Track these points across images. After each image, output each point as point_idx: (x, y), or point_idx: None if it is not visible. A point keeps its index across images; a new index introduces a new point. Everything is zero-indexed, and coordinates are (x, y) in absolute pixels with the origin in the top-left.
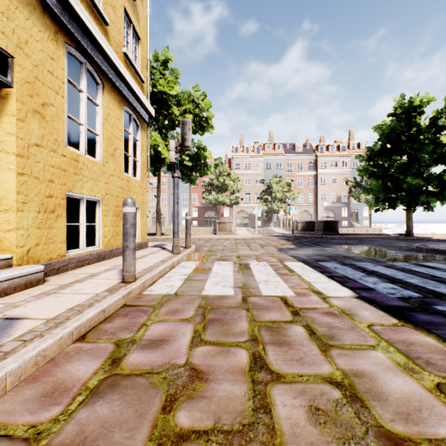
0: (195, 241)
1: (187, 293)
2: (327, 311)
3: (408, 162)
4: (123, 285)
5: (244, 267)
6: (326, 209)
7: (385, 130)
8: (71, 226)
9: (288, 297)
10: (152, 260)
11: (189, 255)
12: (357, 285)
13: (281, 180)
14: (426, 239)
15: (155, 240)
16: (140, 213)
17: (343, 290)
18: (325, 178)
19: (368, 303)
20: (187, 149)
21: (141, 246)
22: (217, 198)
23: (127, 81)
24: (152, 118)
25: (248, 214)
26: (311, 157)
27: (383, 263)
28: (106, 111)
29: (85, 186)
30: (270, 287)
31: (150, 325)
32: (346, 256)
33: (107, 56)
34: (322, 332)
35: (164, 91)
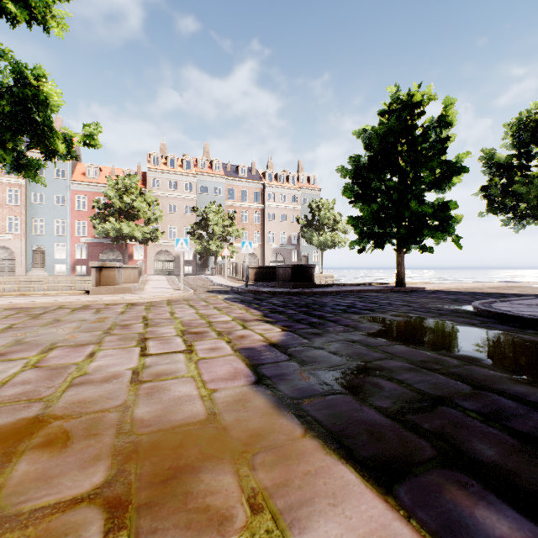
0: None
1: None
2: None
3: (400, 183)
4: None
5: None
6: (275, 252)
7: (380, 130)
8: None
9: None
10: None
11: None
12: None
13: (222, 209)
14: (423, 290)
15: None
16: None
17: None
18: (272, 215)
19: None
20: None
21: None
22: (119, 228)
23: None
24: None
25: (174, 257)
26: (258, 186)
27: None
28: None
29: None
30: None
31: None
32: (525, 395)
33: None
34: None
35: None
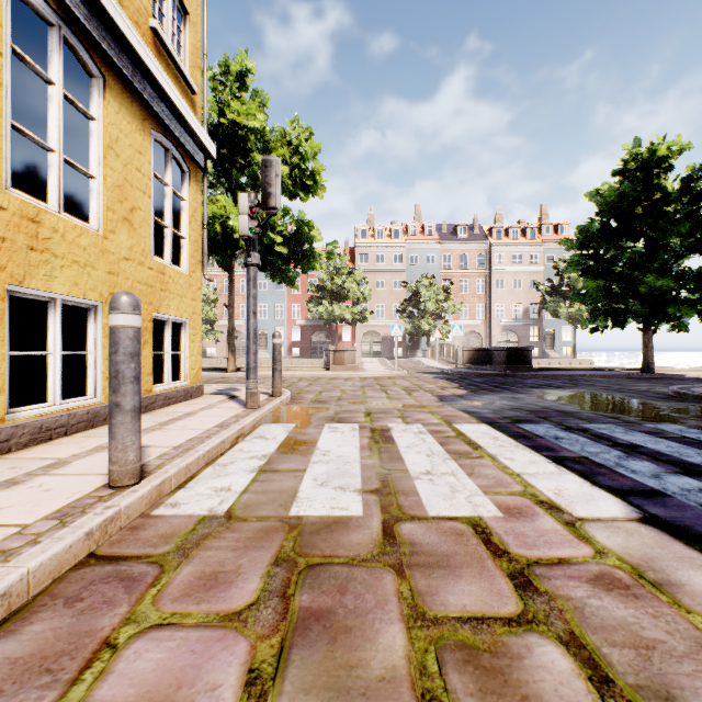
0: (293, 382)
1: (255, 512)
2: (599, 574)
3: (645, 250)
4: (107, 494)
5: (380, 438)
6: (505, 329)
7: (609, 197)
8: (62, 357)
9: (488, 523)
10: (202, 423)
11: (278, 410)
12: (623, 482)
13: (435, 282)
14: (677, 377)
15: (223, 380)
16: (188, 333)
17: (601, 499)
18: (502, 280)
19: (680, 540)
20: (272, 213)
21: (191, 393)
22: (331, 310)
23: (157, 79)
24: (219, 172)
25: (381, 338)
26: (482, 247)
27: (639, 425)
28: (112, 132)
29: (58, 275)
30: (440, 490)
31: (124, 649)
32: (563, 410)
33: (110, 20)
34: (628, 674)
35: (239, 123)
